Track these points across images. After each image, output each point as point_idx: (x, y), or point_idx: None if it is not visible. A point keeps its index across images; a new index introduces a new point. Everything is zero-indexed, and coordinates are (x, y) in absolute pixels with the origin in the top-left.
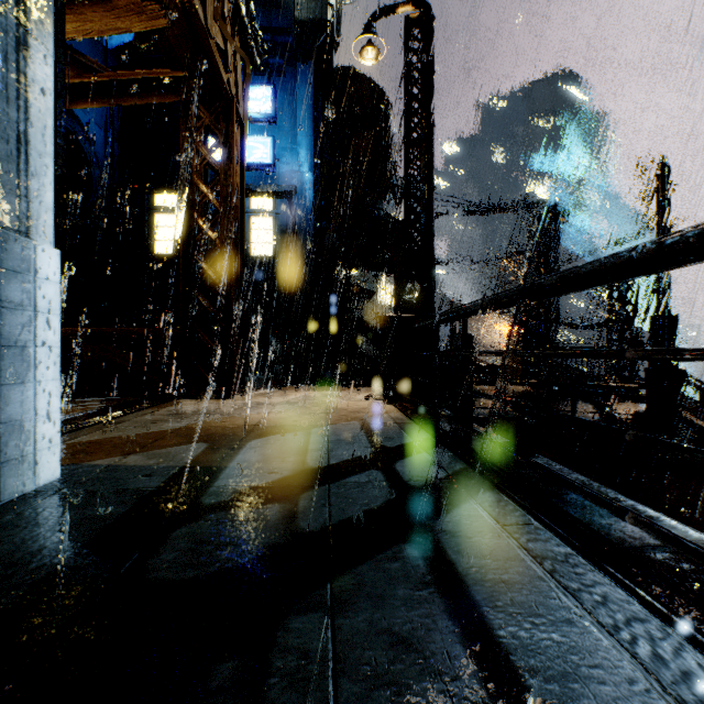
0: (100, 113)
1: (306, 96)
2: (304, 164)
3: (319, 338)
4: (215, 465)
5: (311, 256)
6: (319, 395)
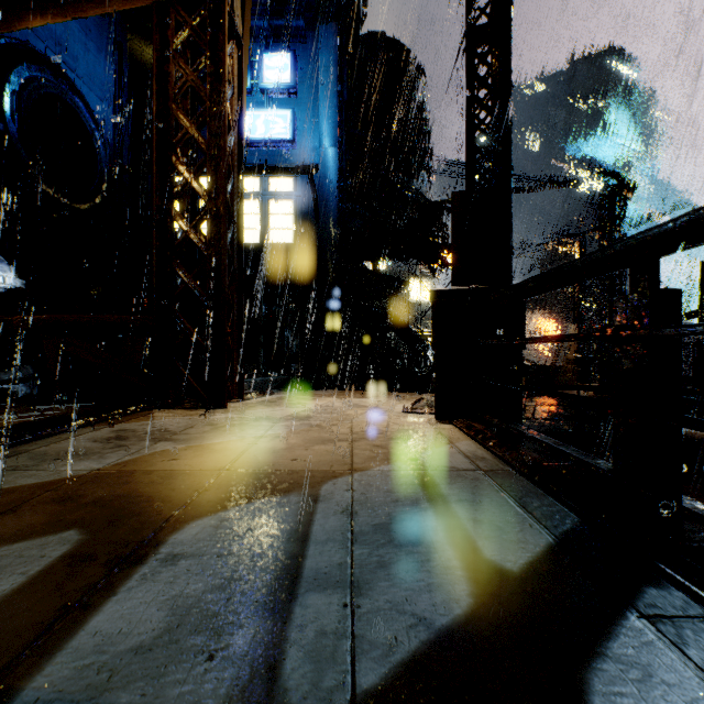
0: (108, 91)
1: (329, 62)
2: (327, 138)
3: (344, 334)
4: None
5: (335, 242)
6: (341, 404)
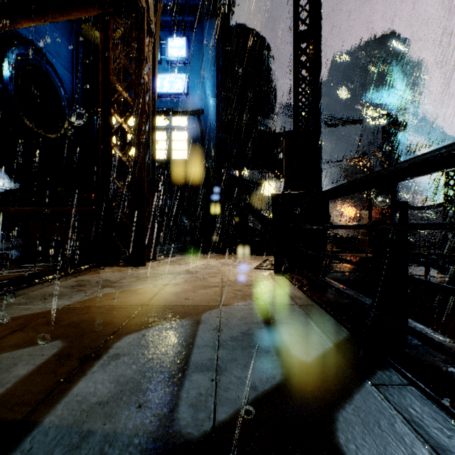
0: (68, 61)
1: (210, 43)
2: (209, 92)
3: (220, 217)
4: (19, 418)
5: (214, 158)
6: (217, 263)
